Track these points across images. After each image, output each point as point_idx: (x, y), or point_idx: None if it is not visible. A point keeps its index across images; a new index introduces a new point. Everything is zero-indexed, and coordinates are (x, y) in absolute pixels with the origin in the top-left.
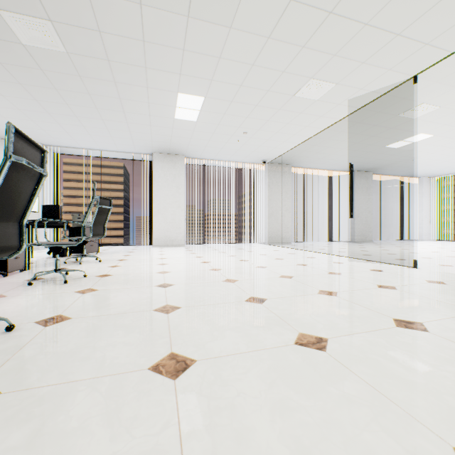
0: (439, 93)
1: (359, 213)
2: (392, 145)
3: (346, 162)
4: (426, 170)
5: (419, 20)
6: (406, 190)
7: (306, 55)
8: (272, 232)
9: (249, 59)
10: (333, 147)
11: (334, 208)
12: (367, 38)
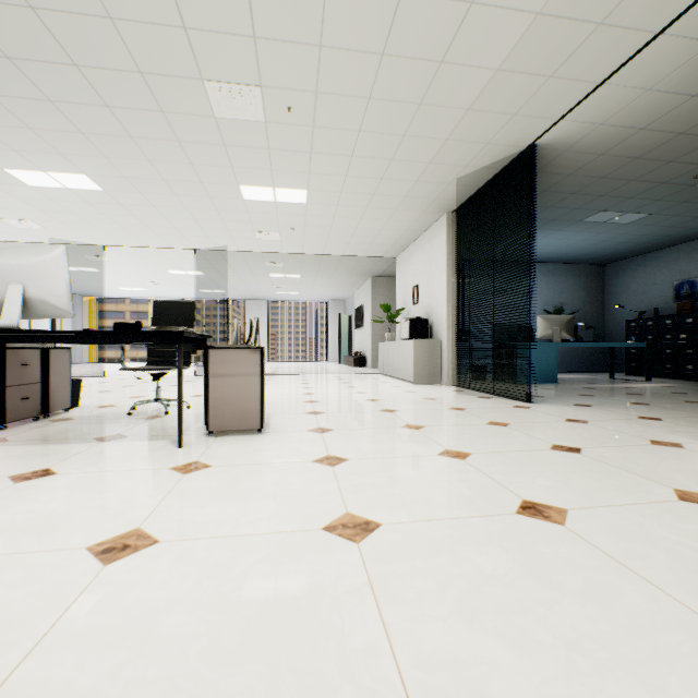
0: (115, 255)
1: None
2: None
3: None
4: (83, 290)
5: (117, 233)
6: None
7: (39, 213)
8: None
9: None
10: None
11: None
12: (87, 226)
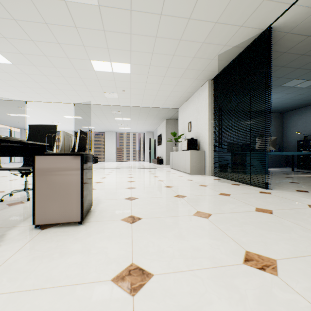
0: (34, 107)
1: None
2: (11, 114)
3: None
4: (25, 127)
5: (30, 93)
6: (13, 134)
7: None
8: None
9: None
10: None
11: None
12: (12, 88)
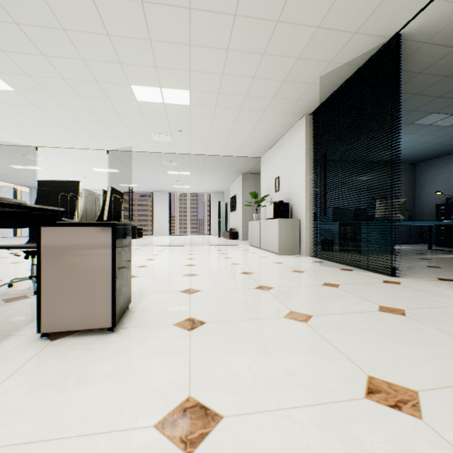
0: (48, 155)
1: None
2: (15, 166)
3: None
4: (36, 184)
5: (43, 135)
6: (19, 196)
7: None
8: None
9: None
10: None
11: None
12: (16, 128)
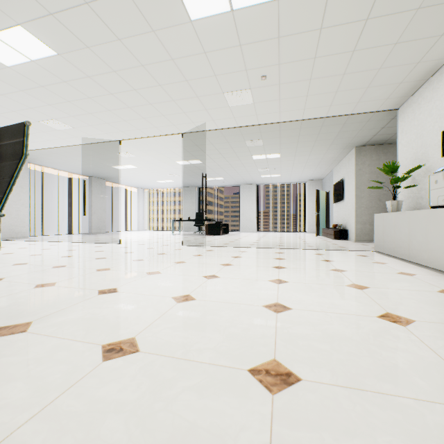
0: (134, 150)
1: (96, 211)
2: (116, 167)
3: (85, 170)
4: (140, 184)
5: (116, 123)
6: (130, 196)
7: (51, 108)
8: (4, 226)
9: (0, 91)
10: (73, 158)
11: (75, 205)
12: (92, 118)
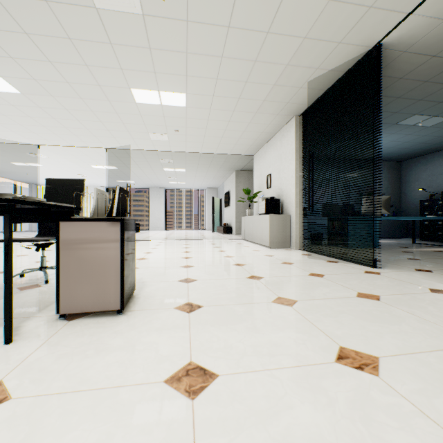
0: (49, 153)
1: None
2: (17, 163)
3: None
4: (36, 181)
5: (45, 134)
6: (19, 192)
7: None
8: None
9: None
10: None
11: None
12: (20, 127)
